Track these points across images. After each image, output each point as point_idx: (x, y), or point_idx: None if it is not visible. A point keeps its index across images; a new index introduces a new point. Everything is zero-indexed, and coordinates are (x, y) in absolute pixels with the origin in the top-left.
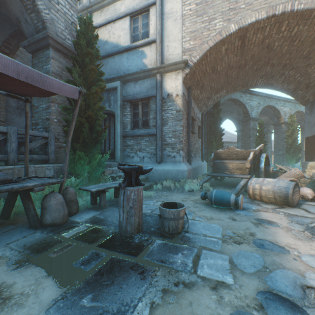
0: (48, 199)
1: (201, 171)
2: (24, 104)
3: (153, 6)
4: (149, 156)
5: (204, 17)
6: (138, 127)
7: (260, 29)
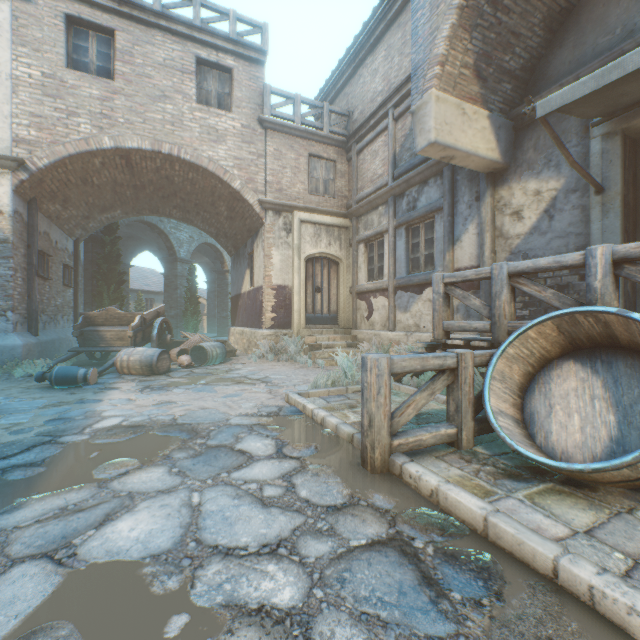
0: None
1: (70, 347)
2: None
3: None
4: None
5: (61, 103)
6: None
7: (150, 158)
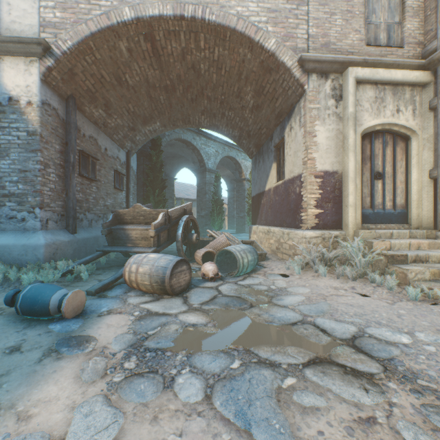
0: None
1: None
2: None
3: None
4: None
5: None
6: None
7: (173, 34)
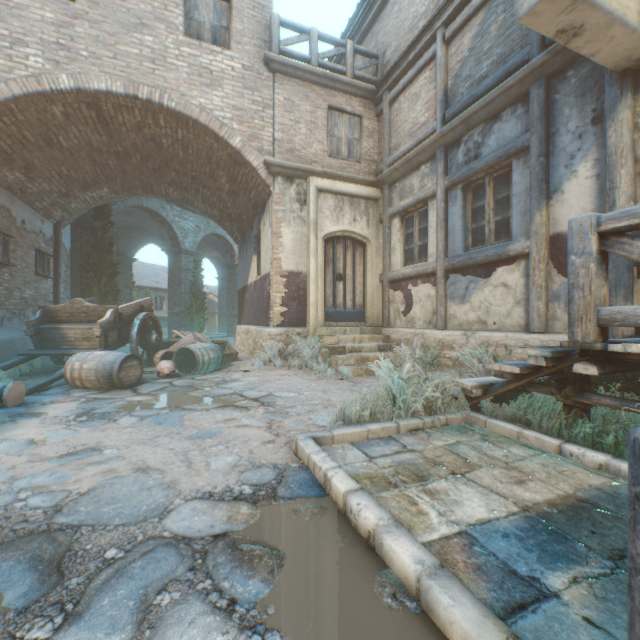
0: None
1: None
2: None
3: None
4: None
5: (1, 27)
6: None
7: (125, 108)
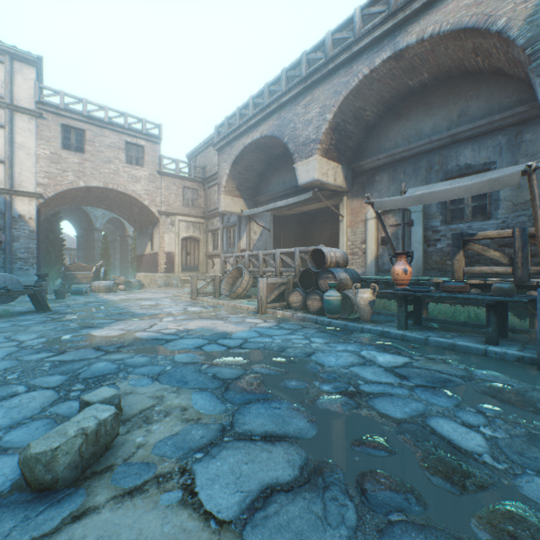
0: None
1: None
2: None
3: (0, 128)
4: None
5: (60, 166)
6: None
7: (101, 189)
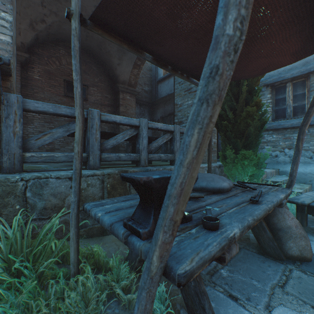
0: (281, 217)
1: None
2: (144, 110)
3: None
4: (309, 155)
5: None
6: (284, 116)
7: None
